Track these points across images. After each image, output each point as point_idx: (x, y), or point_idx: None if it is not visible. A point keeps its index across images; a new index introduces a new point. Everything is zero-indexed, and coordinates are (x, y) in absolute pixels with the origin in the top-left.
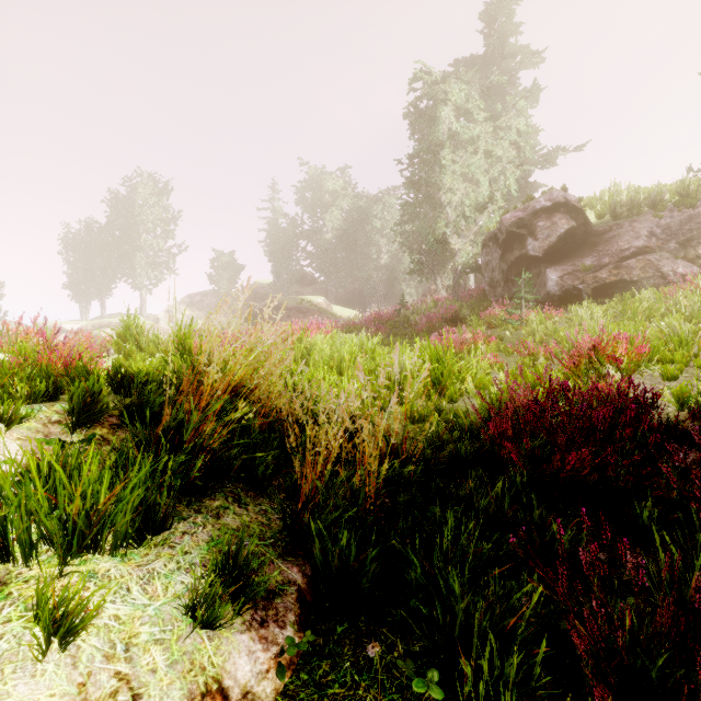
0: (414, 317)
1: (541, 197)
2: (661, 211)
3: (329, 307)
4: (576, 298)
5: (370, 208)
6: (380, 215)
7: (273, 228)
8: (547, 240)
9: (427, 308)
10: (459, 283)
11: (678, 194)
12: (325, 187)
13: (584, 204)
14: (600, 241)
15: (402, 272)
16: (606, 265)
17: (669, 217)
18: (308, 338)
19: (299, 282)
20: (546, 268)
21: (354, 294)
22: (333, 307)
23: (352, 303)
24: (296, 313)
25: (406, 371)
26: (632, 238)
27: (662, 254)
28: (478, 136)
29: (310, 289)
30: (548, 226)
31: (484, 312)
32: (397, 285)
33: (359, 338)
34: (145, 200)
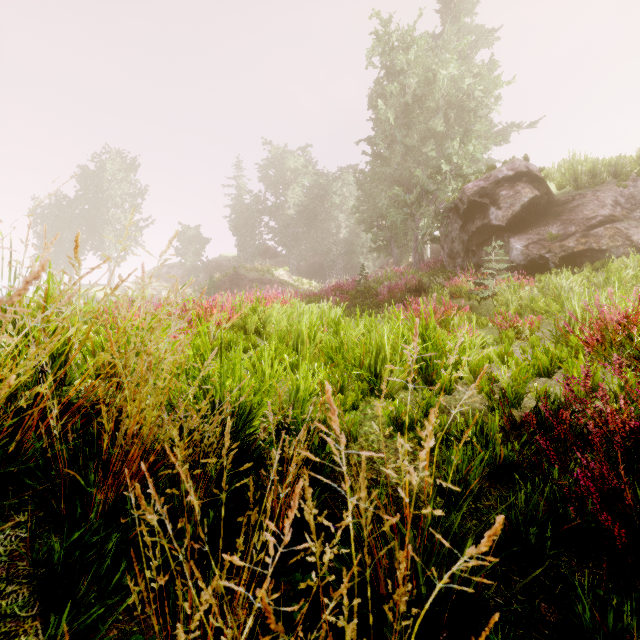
0: (375, 287)
1: (503, 167)
2: (623, 181)
3: (290, 278)
4: (542, 267)
5: (330, 185)
6: (339, 191)
7: (237, 203)
8: (510, 209)
9: (387, 278)
10: (418, 254)
11: (639, 164)
12: (287, 165)
13: (544, 174)
14: (564, 210)
15: (360, 246)
16: (573, 234)
17: (633, 186)
18: (263, 309)
19: (262, 255)
20: (509, 238)
21: (314, 266)
22: (294, 278)
23: (312, 276)
24: (258, 284)
25: (385, 353)
26: (597, 207)
27: (630, 223)
28: (436, 109)
29: (273, 262)
30: (511, 195)
31: (450, 282)
32: (355, 258)
33: (320, 309)
34: (113, 176)
